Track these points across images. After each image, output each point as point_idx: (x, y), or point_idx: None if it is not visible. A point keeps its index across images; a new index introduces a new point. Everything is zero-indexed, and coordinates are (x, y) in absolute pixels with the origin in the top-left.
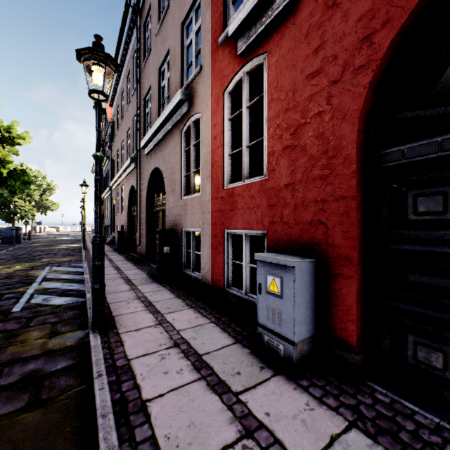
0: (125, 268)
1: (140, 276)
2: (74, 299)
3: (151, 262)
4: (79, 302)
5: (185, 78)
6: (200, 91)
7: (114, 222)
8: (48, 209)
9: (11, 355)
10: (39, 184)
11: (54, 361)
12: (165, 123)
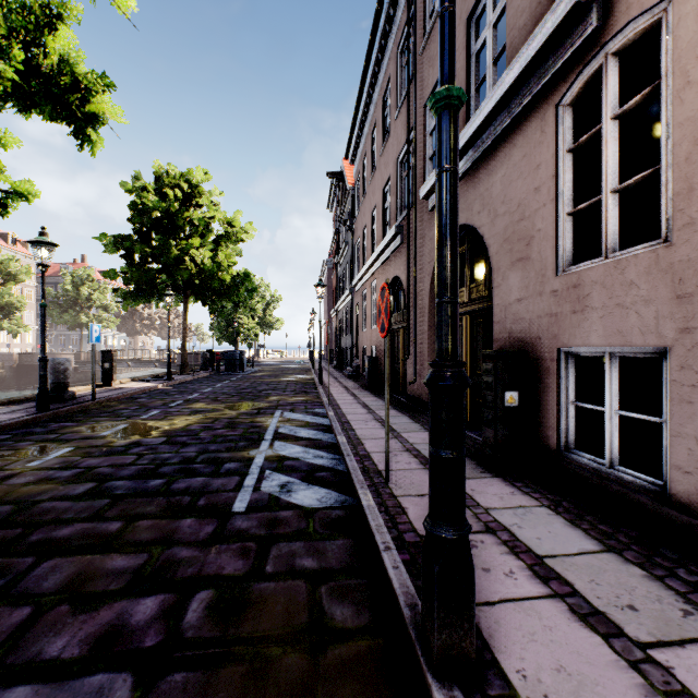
0: (401, 427)
1: None
2: (334, 495)
3: None
4: (346, 509)
5: None
6: None
7: (356, 343)
8: (271, 328)
9: None
10: (261, 296)
11: None
12: (497, 112)
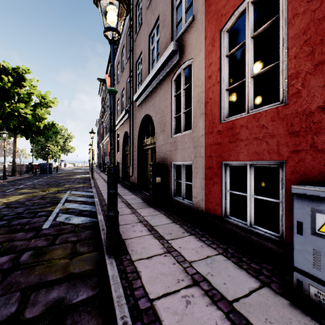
0: (123, 194)
1: (137, 201)
2: (88, 219)
3: (141, 189)
4: (93, 222)
5: (174, 34)
6: (192, 39)
7: None
8: (68, 151)
9: (38, 276)
10: (62, 135)
11: (75, 289)
12: (156, 76)
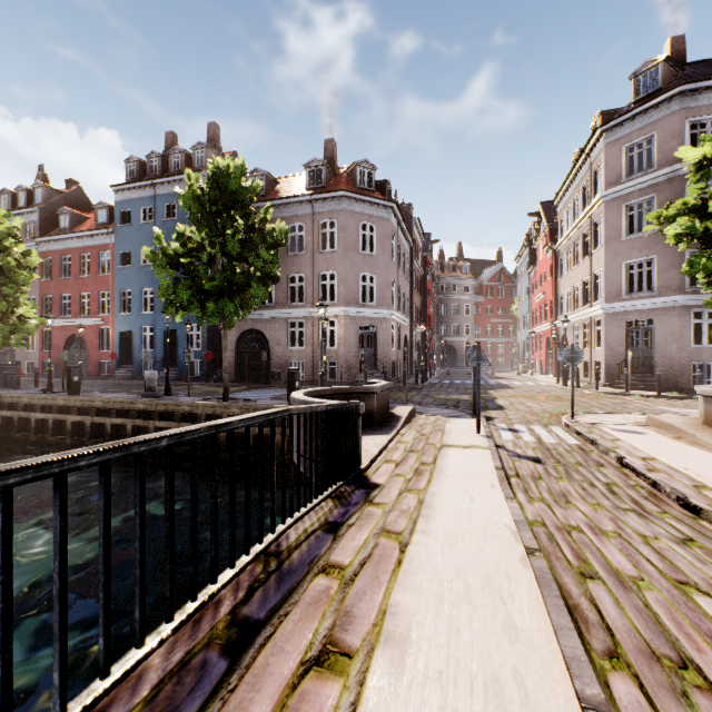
0: None
1: None
2: None
3: None
4: None
5: None
6: None
7: None
8: None
9: None
10: None
11: None
12: None
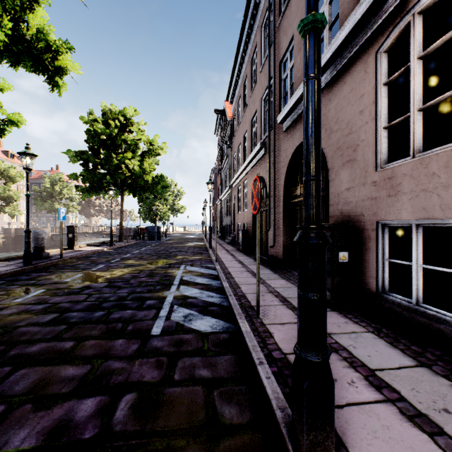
0: (265, 276)
1: (296, 293)
2: (221, 323)
3: (292, 269)
4: (230, 333)
5: None
6: None
7: (233, 221)
8: (178, 212)
9: None
10: (172, 191)
11: None
12: (332, 60)
